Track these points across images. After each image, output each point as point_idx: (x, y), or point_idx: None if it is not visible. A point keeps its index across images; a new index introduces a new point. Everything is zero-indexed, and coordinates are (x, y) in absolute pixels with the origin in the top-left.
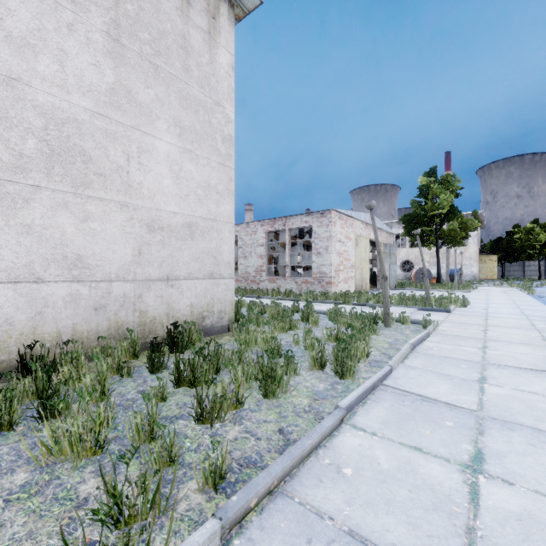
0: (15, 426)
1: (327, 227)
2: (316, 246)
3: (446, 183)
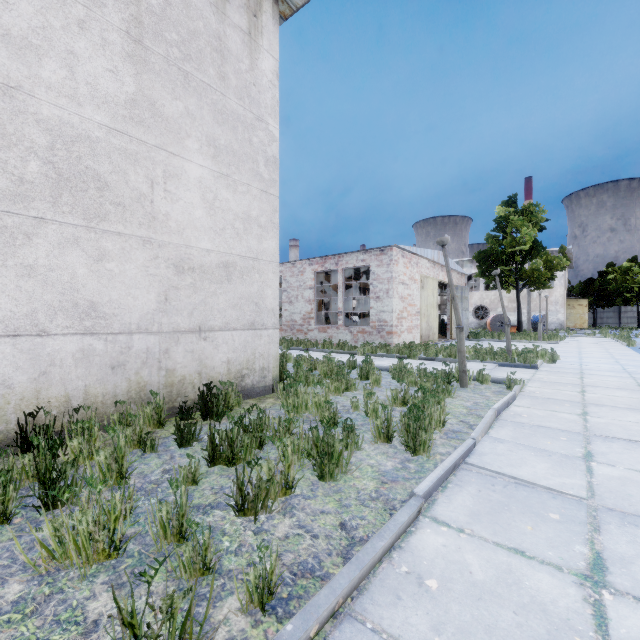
0: (10, 519)
1: (387, 266)
2: (374, 290)
3: (528, 214)
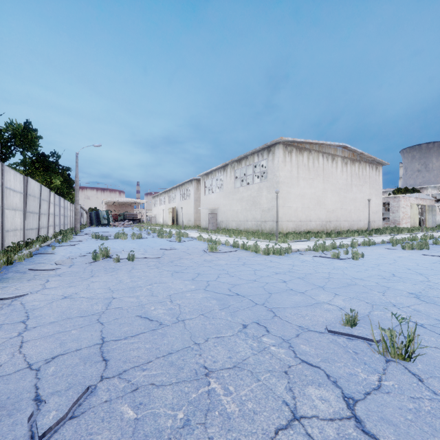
0: None
1: (397, 202)
2: (391, 210)
3: None
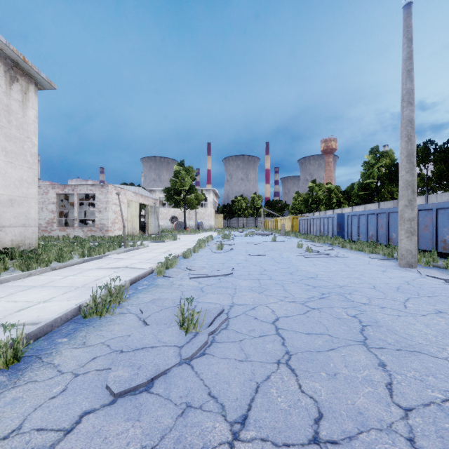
0: None
1: (106, 195)
2: (98, 207)
3: (188, 172)
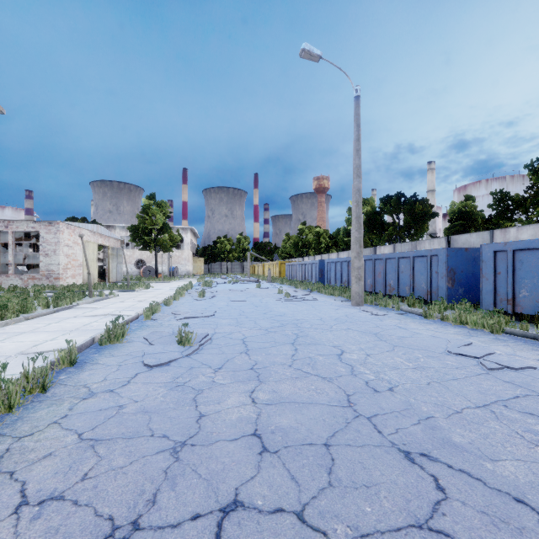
0: None
1: (55, 234)
2: (44, 249)
3: (161, 207)
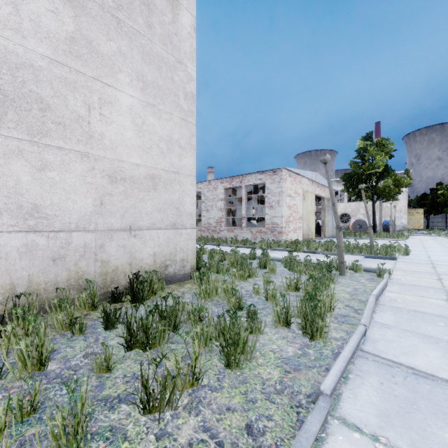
0: None
1: (278, 183)
2: (268, 201)
3: (381, 146)
